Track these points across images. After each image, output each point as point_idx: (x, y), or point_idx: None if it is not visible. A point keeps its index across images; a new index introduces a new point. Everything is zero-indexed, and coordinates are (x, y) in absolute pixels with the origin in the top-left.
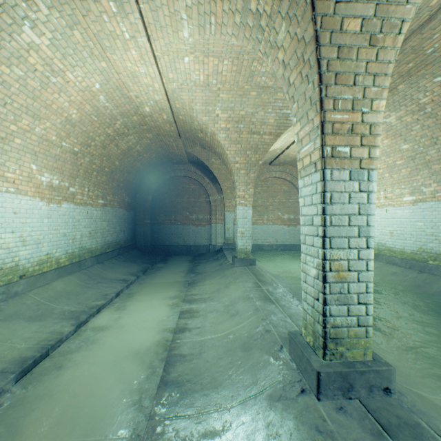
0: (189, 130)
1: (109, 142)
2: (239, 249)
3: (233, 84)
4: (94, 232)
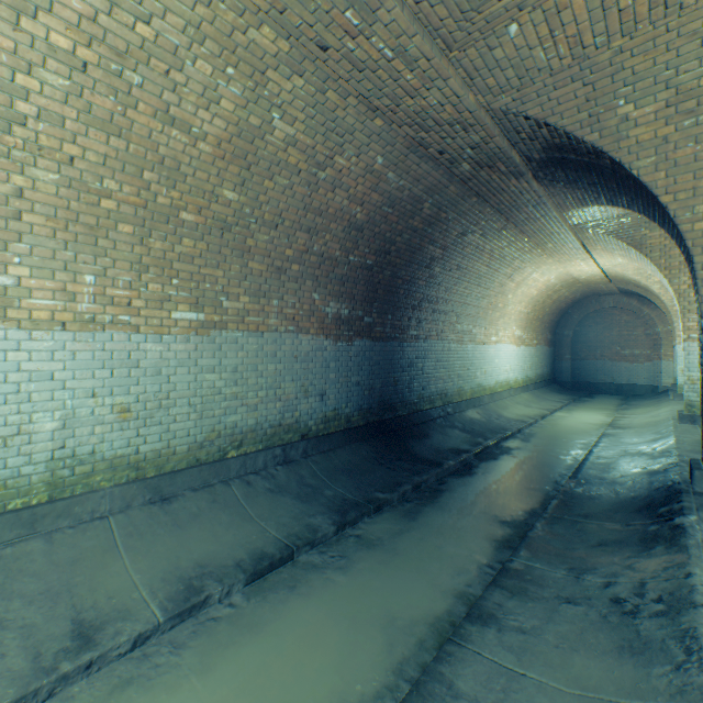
0: (620, 279)
1: (545, 299)
2: (678, 385)
3: None
4: (531, 366)
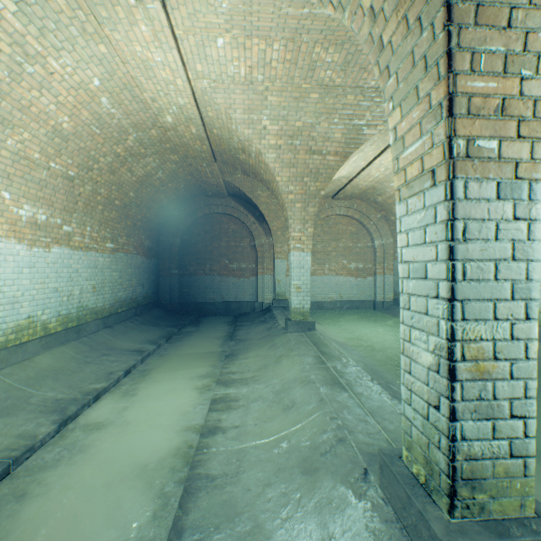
0: (227, 150)
1: (119, 166)
2: (294, 308)
3: (286, 81)
4: (100, 286)
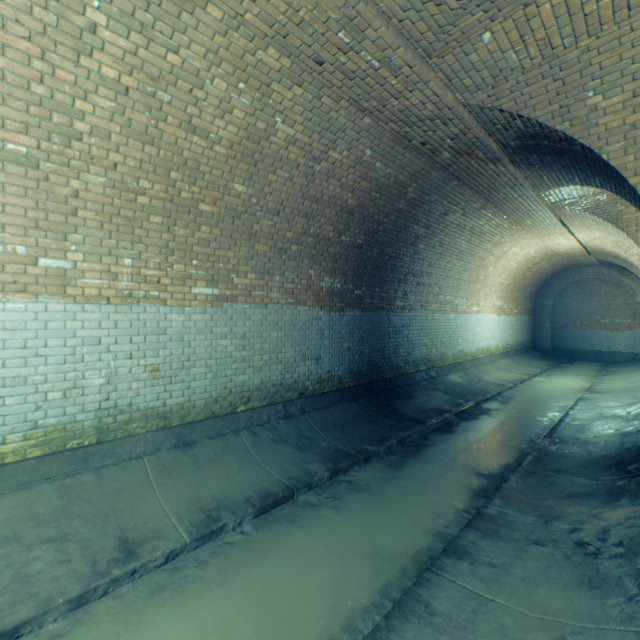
0: (599, 251)
1: (525, 271)
2: None
3: None
4: (511, 333)
